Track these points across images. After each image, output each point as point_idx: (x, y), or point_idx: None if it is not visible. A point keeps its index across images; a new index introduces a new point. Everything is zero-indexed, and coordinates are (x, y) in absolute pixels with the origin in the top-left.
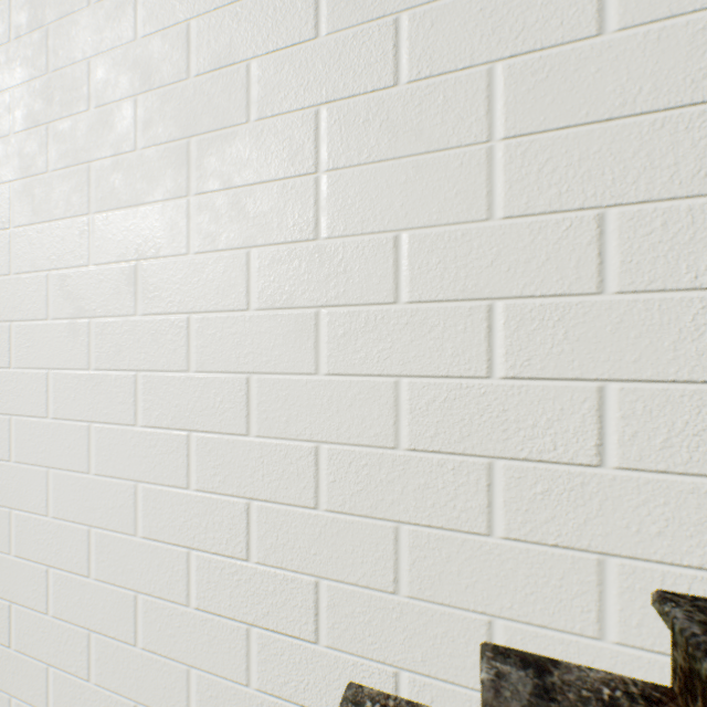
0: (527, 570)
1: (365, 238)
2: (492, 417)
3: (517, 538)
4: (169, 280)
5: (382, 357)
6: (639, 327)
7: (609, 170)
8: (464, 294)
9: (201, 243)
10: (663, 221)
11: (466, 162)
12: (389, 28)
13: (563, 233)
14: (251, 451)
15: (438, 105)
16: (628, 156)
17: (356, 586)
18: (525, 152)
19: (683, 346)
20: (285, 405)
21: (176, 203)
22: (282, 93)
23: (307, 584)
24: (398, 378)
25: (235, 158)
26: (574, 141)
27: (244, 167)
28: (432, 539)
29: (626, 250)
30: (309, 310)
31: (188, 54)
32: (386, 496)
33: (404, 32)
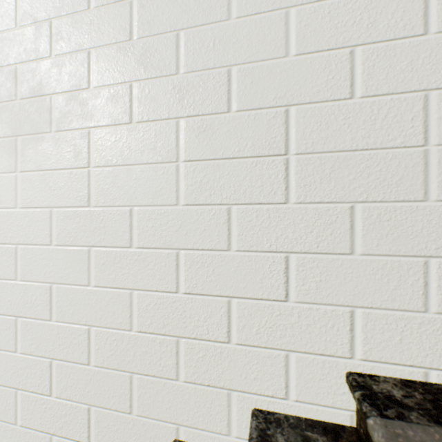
0: (195, 399)
1: (115, 208)
2: (178, 314)
3: (191, 381)
4: (5, 222)
5: (124, 278)
6: (246, 269)
7: (233, 185)
8: (165, 245)
9: (24, 202)
10: (256, 215)
11: (166, 172)
12: (127, 89)
13: (212, 216)
14: (53, 330)
15: (152, 137)
16: (241, 178)
17: (110, 409)
18: (194, 170)
19: (265, 281)
20: (72, 303)
21: (9, 176)
22: (70, 117)
23: (84, 409)
24: (132, 290)
25: (44, 152)
26: (217, 167)
27: (49, 158)
28: (149, 382)
29: (241, 228)
30: (85, 248)
31: (16, 85)
32: (126, 358)
33: (135, 93)
